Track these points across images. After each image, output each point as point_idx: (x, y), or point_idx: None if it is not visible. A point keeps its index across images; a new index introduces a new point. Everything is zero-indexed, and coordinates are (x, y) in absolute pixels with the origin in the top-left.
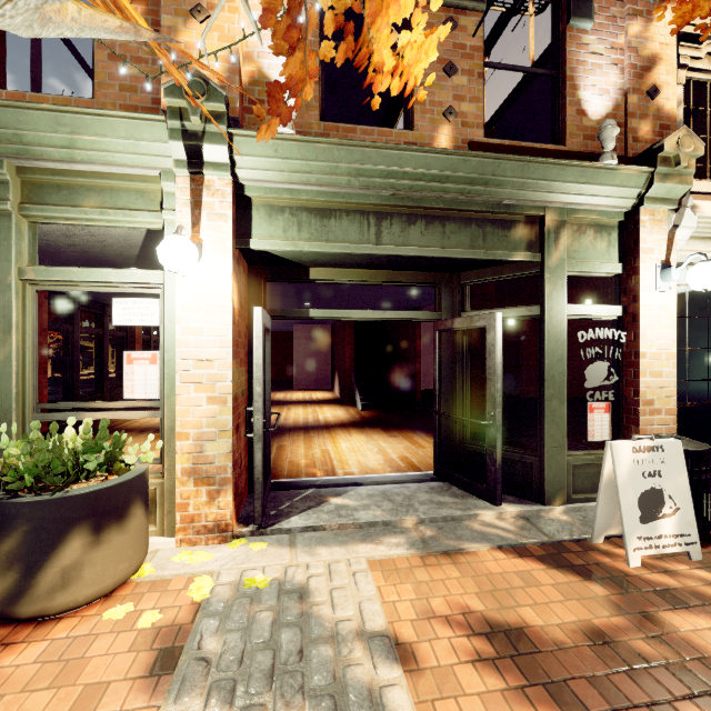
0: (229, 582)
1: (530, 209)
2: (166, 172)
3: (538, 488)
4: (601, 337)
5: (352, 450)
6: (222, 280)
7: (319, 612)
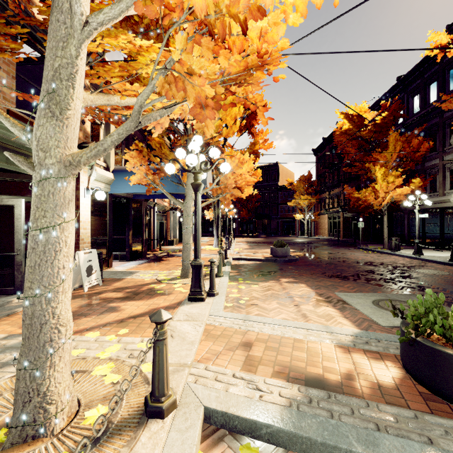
0: None
1: None
2: None
3: None
4: None
5: None
6: None
7: None
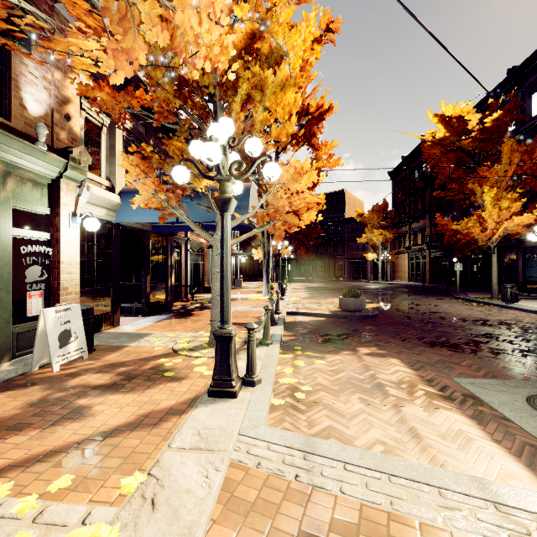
0: None
1: None
2: None
3: None
4: (37, 251)
5: None
6: None
7: None
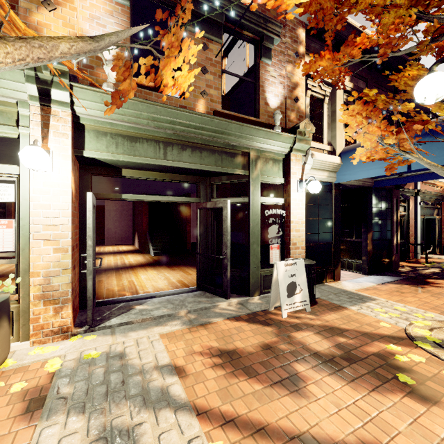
0: (73, 359)
1: (244, 148)
2: (21, 102)
3: (247, 288)
4: (275, 213)
5: (148, 279)
6: (65, 175)
7: (132, 362)
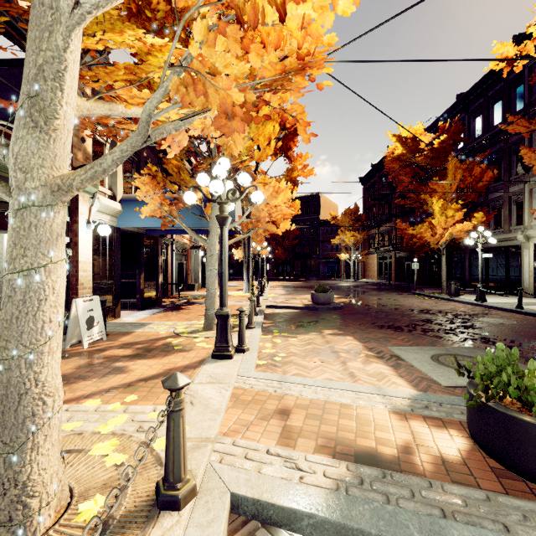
0: None
1: None
2: None
3: None
4: None
5: None
6: None
7: None
